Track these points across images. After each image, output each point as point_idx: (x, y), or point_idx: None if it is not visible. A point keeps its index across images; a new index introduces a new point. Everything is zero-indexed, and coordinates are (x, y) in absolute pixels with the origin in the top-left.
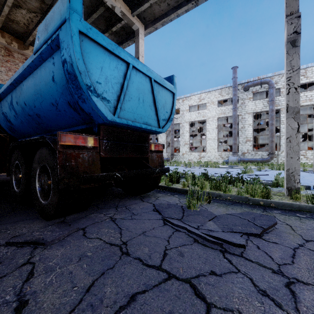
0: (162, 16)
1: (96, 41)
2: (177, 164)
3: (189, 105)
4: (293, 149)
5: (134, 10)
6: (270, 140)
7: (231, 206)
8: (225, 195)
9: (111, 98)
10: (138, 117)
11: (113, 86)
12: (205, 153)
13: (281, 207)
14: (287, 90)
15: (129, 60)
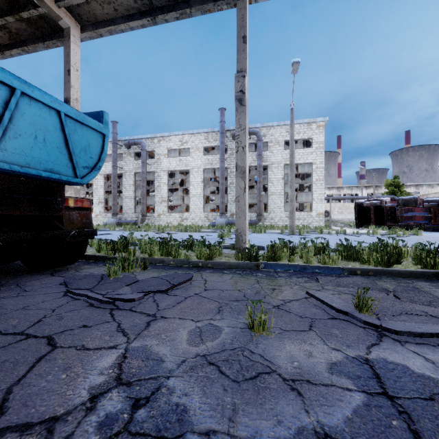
0: (108, 22)
1: None
2: (147, 229)
3: (168, 148)
4: (241, 209)
5: None
6: (258, 200)
7: (168, 270)
8: (169, 259)
9: None
10: (34, 162)
11: None
12: (188, 214)
13: (216, 266)
14: (236, 148)
15: (14, 84)
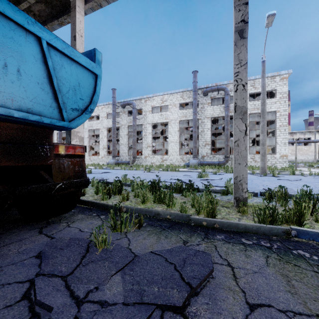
0: None
1: None
2: (137, 168)
3: (152, 106)
4: (241, 154)
5: None
6: (226, 144)
7: (167, 231)
8: (165, 213)
9: None
10: (1, 98)
11: None
12: (167, 156)
13: (226, 228)
14: (235, 87)
15: None
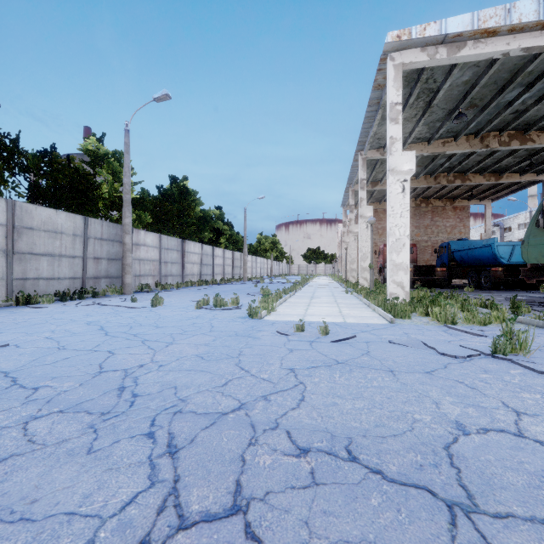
0: None
1: (501, 245)
2: None
3: None
4: None
5: (538, 174)
6: None
7: None
8: None
9: (506, 257)
10: (519, 260)
11: (507, 254)
12: None
13: None
14: None
15: (514, 244)
